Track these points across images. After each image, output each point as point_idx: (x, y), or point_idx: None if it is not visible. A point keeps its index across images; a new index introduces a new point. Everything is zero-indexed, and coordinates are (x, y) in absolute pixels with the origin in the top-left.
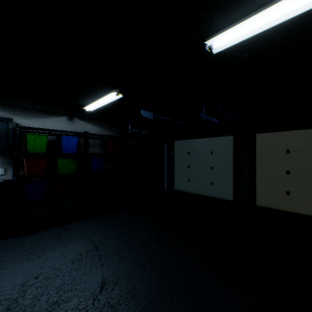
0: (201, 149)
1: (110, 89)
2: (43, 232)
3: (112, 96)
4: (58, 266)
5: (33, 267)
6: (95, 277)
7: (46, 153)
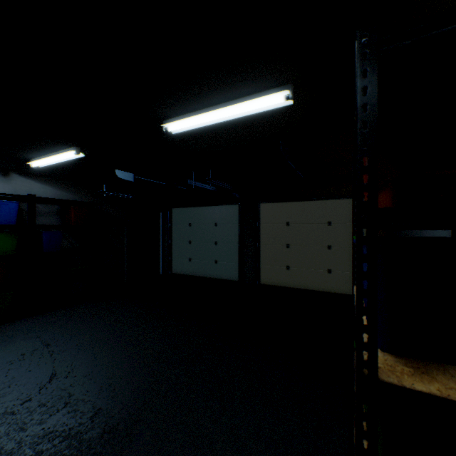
0: (205, 220)
1: (67, 146)
2: None
3: (71, 155)
4: None
5: None
6: (44, 371)
7: None
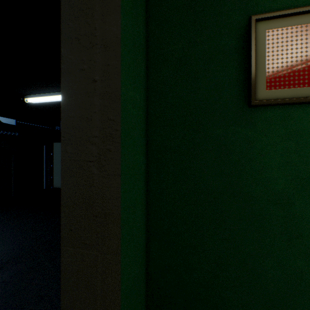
0: None
1: None
2: None
3: None
4: None
5: None
6: None
7: None
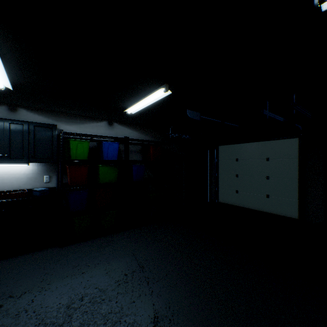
0: (253, 155)
1: (157, 85)
2: (85, 243)
3: (160, 94)
4: (103, 287)
5: (77, 286)
6: (145, 307)
7: (87, 160)
